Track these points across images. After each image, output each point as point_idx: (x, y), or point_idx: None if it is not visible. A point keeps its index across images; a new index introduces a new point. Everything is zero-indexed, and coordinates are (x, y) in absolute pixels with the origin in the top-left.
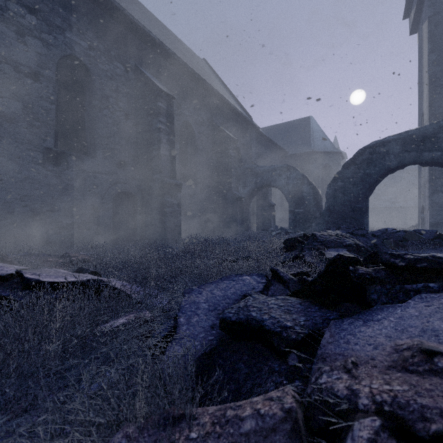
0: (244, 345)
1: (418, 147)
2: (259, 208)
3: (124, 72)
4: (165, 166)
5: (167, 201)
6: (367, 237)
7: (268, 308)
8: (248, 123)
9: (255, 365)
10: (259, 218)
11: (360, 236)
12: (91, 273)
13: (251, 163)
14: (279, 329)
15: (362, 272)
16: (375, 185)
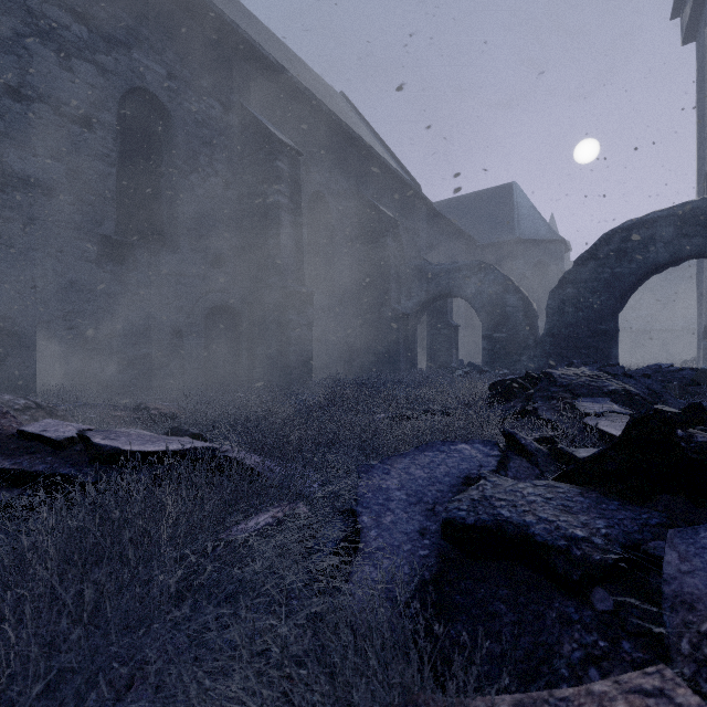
0: (494, 568)
1: (706, 228)
2: (432, 331)
3: (221, 114)
4: (287, 264)
5: (292, 319)
6: (637, 379)
7: (526, 502)
8: (415, 194)
9: (526, 606)
10: (432, 348)
11: (624, 377)
12: (193, 437)
13: (419, 258)
14: (565, 543)
15: (704, 440)
16: (630, 292)
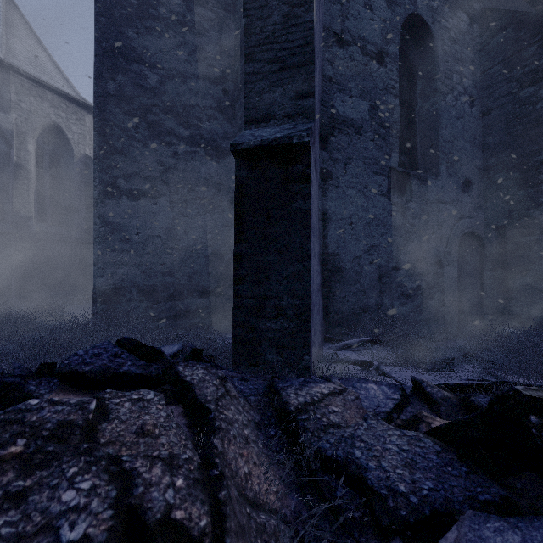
0: None
1: None
2: None
3: (467, 26)
4: None
5: None
6: None
7: None
8: None
9: None
10: None
11: None
12: None
13: None
14: None
15: None
16: None
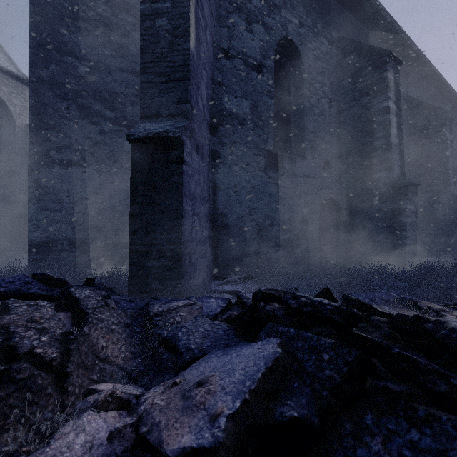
0: None
1: None
2: None
3: (327, 48)
4: (394, 160)
5: (406, 208)
6: None
7: None
8: (446, 94)
9: None
10: None
11: None
12: None
13: None
14: None
15: None
16: None
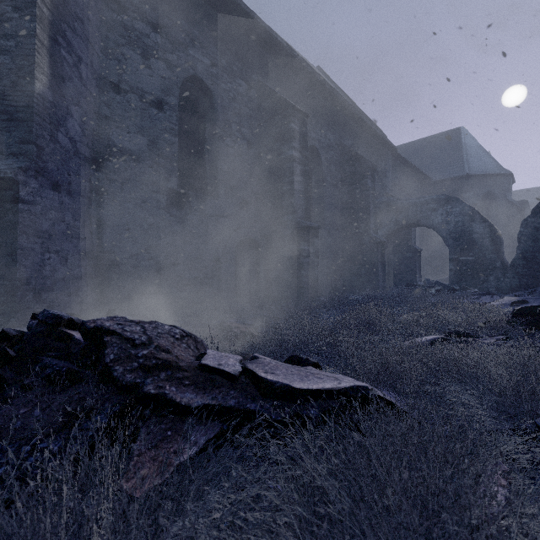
0: None
1: None
2: (397, 254)
3: (246, 90)
4: (298, 204)
5: (304, 249)
6: None
7: None
8: (383, 143)
9: None
10: (397, 268)
11: None
12: (313, 366)
13: (386, 195)
14: None
15: None
16: None
